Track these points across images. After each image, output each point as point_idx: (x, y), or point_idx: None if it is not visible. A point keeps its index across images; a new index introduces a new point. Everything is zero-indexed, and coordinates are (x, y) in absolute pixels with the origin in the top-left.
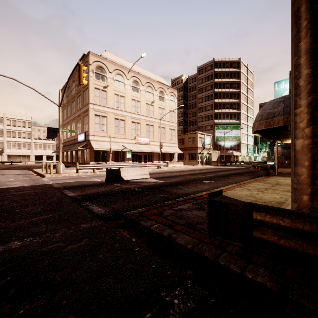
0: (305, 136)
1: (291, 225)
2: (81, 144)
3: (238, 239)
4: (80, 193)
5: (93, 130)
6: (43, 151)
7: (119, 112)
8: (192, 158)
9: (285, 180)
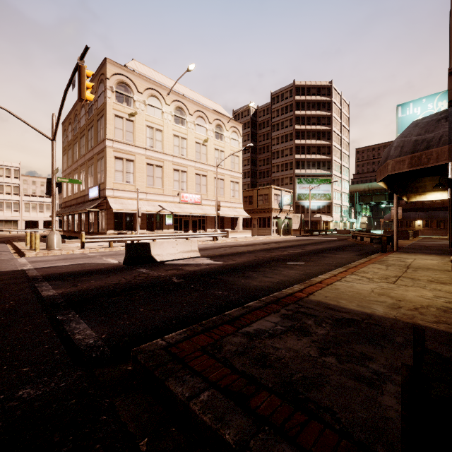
0: None
1: None
2: (93, 203)
3: None
4: (69, 288)
5: (112, 181)
6: (39, 214)
7: (153, 153)
8: (263, 225)
9: (416, 260)
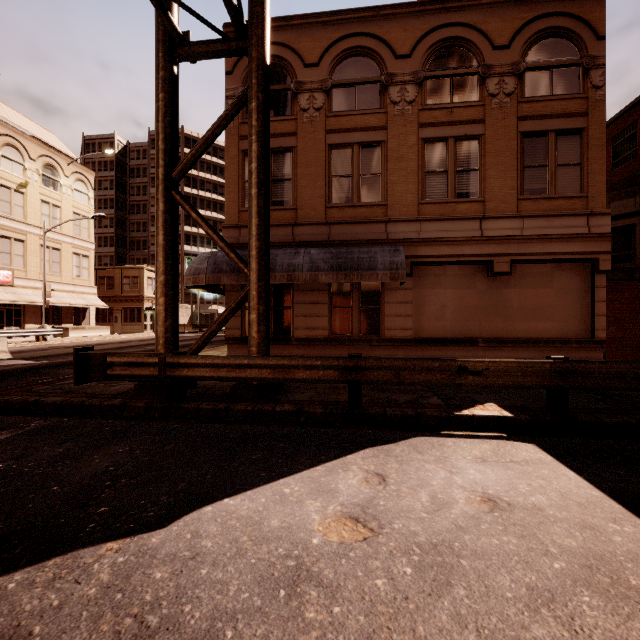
0: (159, 304)
1: (127, 360)
2: None
3: (98, 379)
4: None
5: None
6: None
7: None
8: (131, 319)
9: None
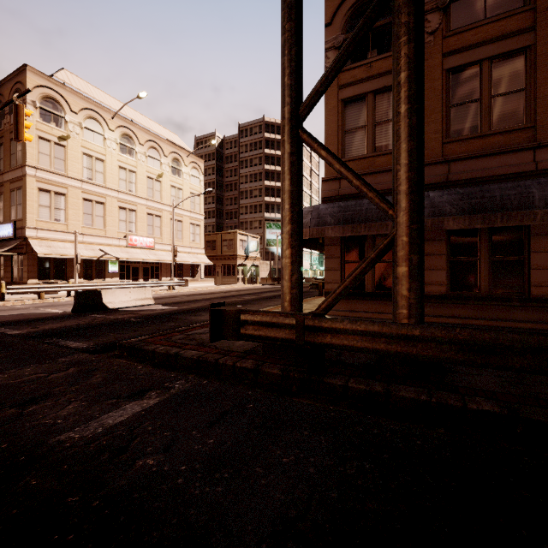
0: (286, 257)
1: (260, 319)
2: (6, 245)
3: (231, 338)
4: (31, 329)
5: (35, 218)
6: None
7: (92, 187)
8: (228, 273)
9: None
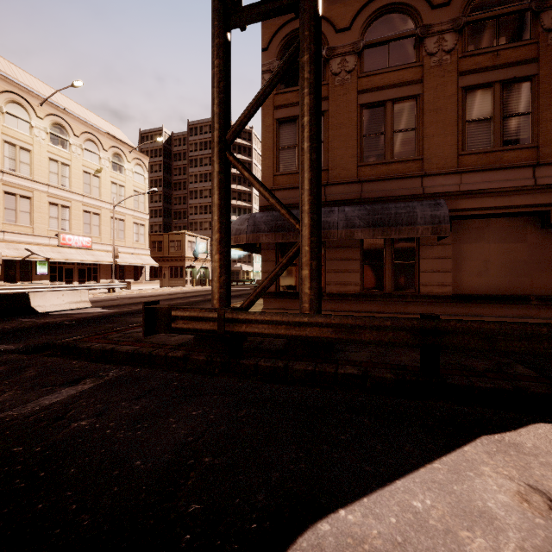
0: (215, 261)
1: (189, 315)
2: None
3: (163, 332)
4: None
5: None
6: None
7: (16, 179)
8: (176, 275)
9: None
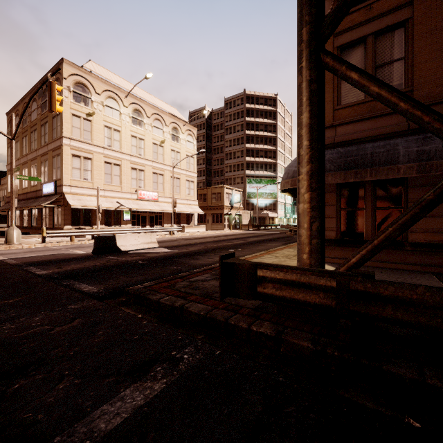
0: (304, 201)
1: (283, 277)
2: (49, 199)
3: (245, 296)
4: (56, 269)
5: (70, 178)
6: None
7: (111, 152)
8: (216, 221)
9: None
